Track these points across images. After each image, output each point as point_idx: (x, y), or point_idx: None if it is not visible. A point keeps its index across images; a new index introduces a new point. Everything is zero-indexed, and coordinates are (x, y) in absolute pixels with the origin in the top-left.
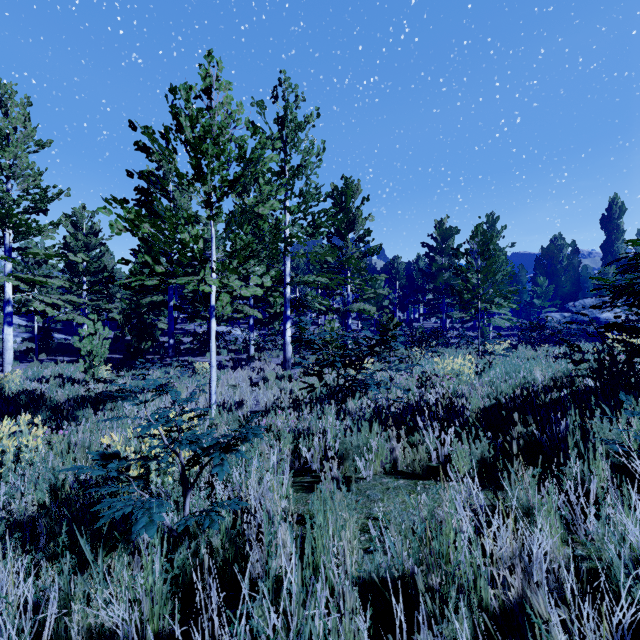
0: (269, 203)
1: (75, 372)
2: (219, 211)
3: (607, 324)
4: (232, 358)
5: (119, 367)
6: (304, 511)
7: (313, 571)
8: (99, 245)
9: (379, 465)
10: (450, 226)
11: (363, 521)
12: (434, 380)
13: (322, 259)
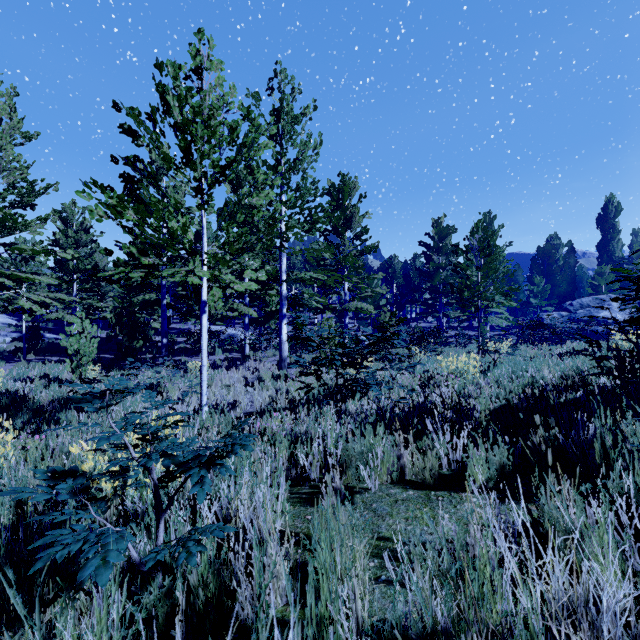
0: (264, 192)
1: (63, 372)
2: (210, 199)
3: (633, 318)
4: (227, 358)
5: (109, 367)
6: (302, 529)
7: (316, 627)
8: (90, 242)
9: (385, 473)
10: (447, 225)
11: (371, 542)
12: (438, 379)
13: (319, 255)
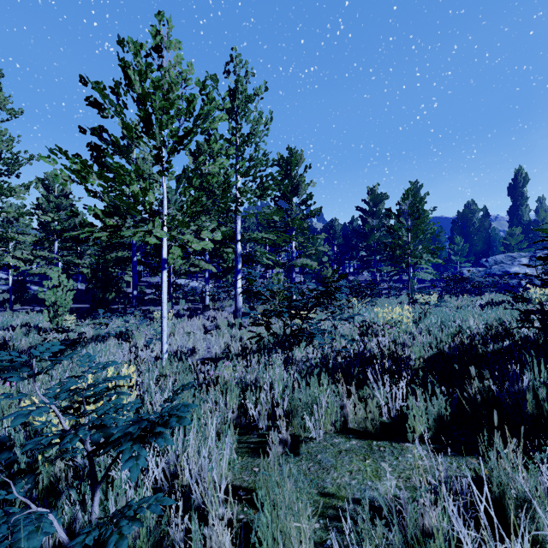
0: (219, 161)
1: (42, 321)
2: (169, 166)
3: None
4: (189, 307)
5: (85, 316)
6: (249, 483)
7: None
8: (69, 206)
9: (329, 423)
10: (381, 192)
11: (316, 499)
12: (375, 329)
13: (270, 218)
